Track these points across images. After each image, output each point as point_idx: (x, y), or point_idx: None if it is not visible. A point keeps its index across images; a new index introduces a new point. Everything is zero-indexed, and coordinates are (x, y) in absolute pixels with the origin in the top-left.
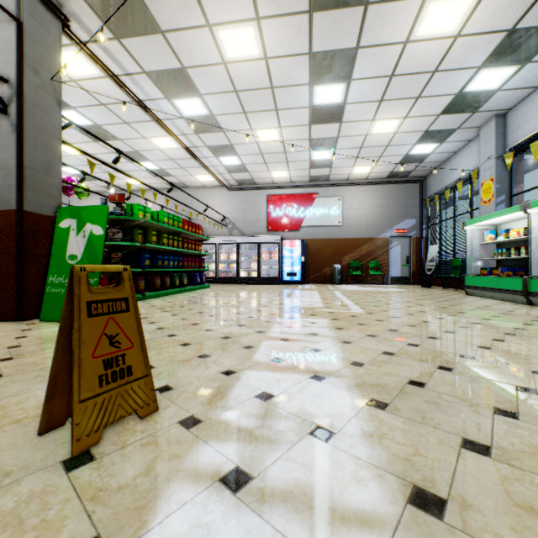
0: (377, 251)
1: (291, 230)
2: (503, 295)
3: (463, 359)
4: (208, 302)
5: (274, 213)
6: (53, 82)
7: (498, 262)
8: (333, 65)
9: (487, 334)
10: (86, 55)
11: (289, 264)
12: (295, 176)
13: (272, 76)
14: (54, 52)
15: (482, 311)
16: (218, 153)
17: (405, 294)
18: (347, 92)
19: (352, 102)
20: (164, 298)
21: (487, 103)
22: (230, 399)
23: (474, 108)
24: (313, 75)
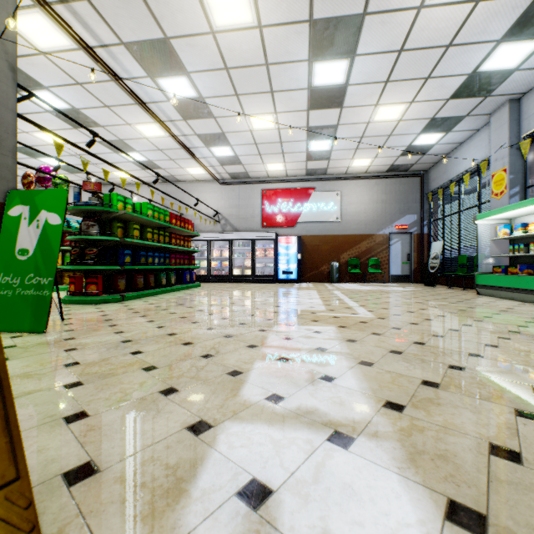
0: (376, 248)
1: (286, 226)
2: (523, 295)
3: None
4: (195, 303)
5: (269, 209)
6: (3, 42)
7: (512, 259)
8: (336, 36)
9: None
10: (53, 21)
11: (285, 261)
12: (291, 170)
13: (267, 49)
14: (5, 5)
15: (509, 315)
16: (209, 143)
17: (411, 294)
18: (350, 70)
19: (355, 83)
20: (146, 299)
21: (501, 86)
22: (191, 504)
23: (487, 92)
24: (313, 49)
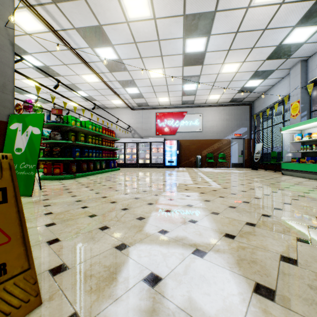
0: (223, 147)
1: (170, 134)
2: (308, 175)
3: (313, 230)
4: (117, 180)
5: (160, 124)
6: (7, 28)
7: (303, 154)
8: (199, 24)
9: (315, 205)
10: (34, 15)
11: (169, 155)
12: (173, 101)
13: (159, 31)
14: (7, 8)
15: (299, 186)
16: (124, 85)
17: (243, 174)
18: (207, 43)
19: (210, 50)
20: (88, 177)
21: (296, 52)
22: (119, 285)
23: (287, 56)
24: (185, 31)
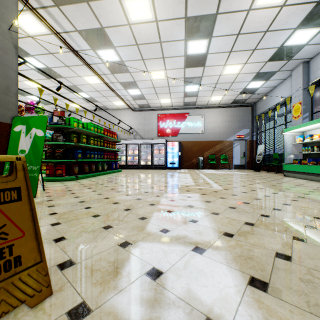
0: (225, 149)
1: (172, 136)
2: (309, 176)
3: (309, 229)
4: (119, 181)
5: (162, 125)
6: (10, 32)
7: (304, 155)
8: (200, 26)
9: (314, 206)
10: (37, 18)
11: (171, 157)
12: (175, 102)
13: (161, 33)
14: (11, 11)
15: (300, 188)
16: (126, 87)
17: (245, 176)
18: (209, 45)
19: (212, 52)
20: (90, 179)
21: (298, 54)
22: (123, 278)
23: (289, 57)
24: (187, 33)
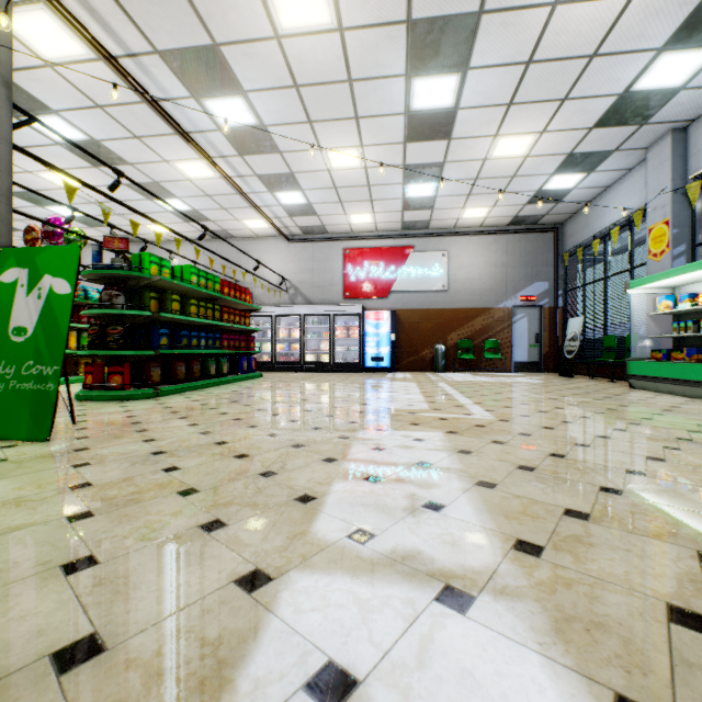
0: (495, 327)
1: (376, 297)
2: (691, 389)
3: None
4: (254, 400)
5: (353, 274)
6: None
7: (677, 341)
8: (442, 42)
9: None
10: (62, 21)
11: (374, 344)
12: (382, 222)
13: (351, 60)
14: None
15: (675, 416)
16: (273, 186)
17: (542, 387)
18: (461, 89)
19: (468, 106)
20: (189, 395)
21: (662, 110)
22: None
23: (643, 118)
24: (411, 59)
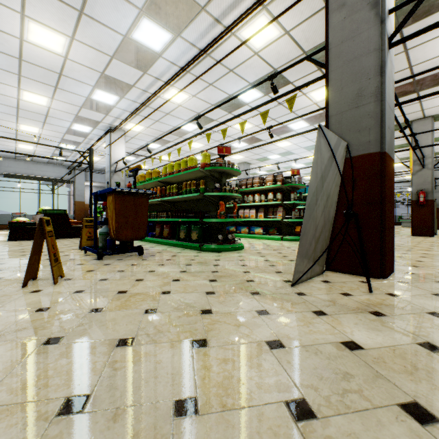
0: None
1: None
2: None
3: None
4: None
5: None
6: None
7: None
8: None
9: None
10: None
11: None
12: None
13: None
14: None
15: None
16: None
17: None
18: None
19: None
20: None
21: None
22: None
23: None
24: None
